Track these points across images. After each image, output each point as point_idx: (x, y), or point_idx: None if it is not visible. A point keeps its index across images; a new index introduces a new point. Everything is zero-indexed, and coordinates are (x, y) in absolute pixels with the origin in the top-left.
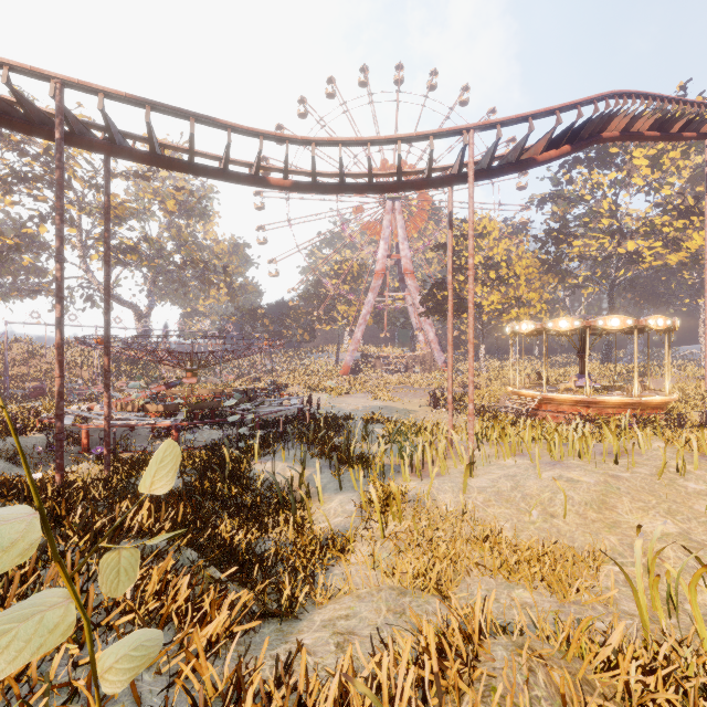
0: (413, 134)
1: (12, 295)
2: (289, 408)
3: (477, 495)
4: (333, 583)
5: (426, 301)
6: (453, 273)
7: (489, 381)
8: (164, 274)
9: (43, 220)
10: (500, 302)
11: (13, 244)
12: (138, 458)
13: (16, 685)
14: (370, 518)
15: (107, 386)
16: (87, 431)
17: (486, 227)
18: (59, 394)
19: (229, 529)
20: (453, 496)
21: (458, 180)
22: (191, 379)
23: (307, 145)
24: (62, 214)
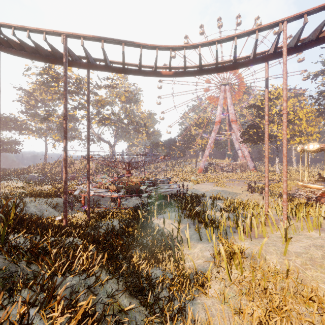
0: (244, 31)
1: None
2: (173, 190)
3: (295, 258)
4: (198, 321)
5: (244, 135)
6: (259, 119)
7: (282, 178)
8: (120, 128)
9: (75, 108)
10: (289, 133)
11: None
12: (102, 212)
13: None
14: (220, 266)
15: (88, 178)
16: (84, 197)
17: (280, 93)
18: (64, 182)
19: (138, 260)
20: (277, 257)
21: (274, 57)
22: (128, 174)
23: (181, 49)
24: (66, 97)
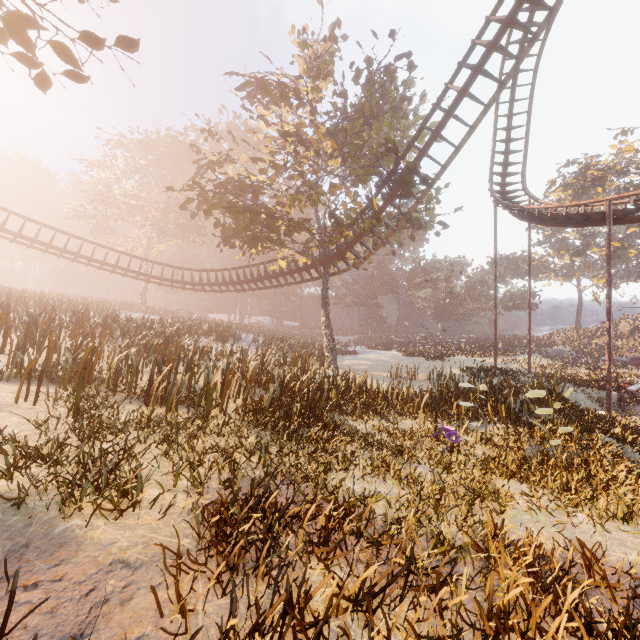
0: None
1: (620, 282)
2: None
3: None
4: None
5: None
6: None
7: None
8: None
9: None
10: None
11: (619, 245)
12: None
13: (553, 437)
14: None
15: None
16: None
17: None
18: (607, 370)
19: None
20: None
21: None
22: None
23: None
24: (609, 272)
